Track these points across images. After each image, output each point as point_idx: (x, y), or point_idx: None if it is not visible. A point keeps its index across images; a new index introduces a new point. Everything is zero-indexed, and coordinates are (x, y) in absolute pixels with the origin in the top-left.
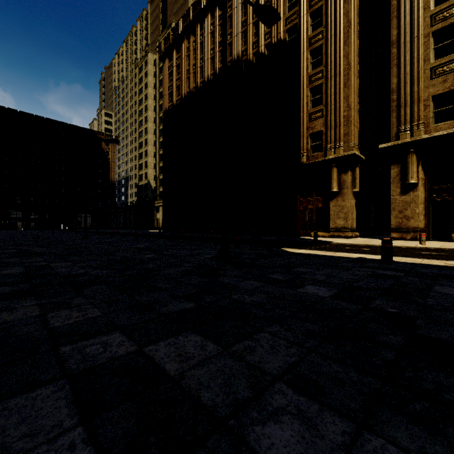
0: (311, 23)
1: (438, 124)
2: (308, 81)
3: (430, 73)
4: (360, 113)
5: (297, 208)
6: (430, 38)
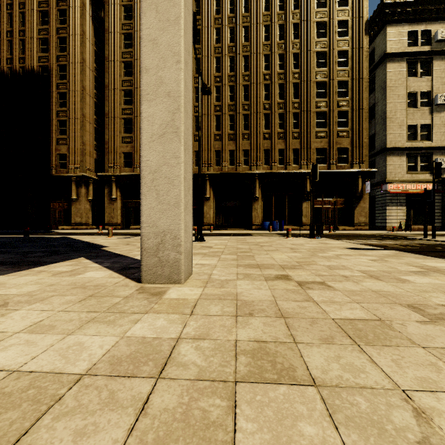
0: (59, 72)
1: (125, 168)
2: (56, 115)
3: (122, 140)
4: (98, 147)
5: (50, 208)
6: (122, 121)
